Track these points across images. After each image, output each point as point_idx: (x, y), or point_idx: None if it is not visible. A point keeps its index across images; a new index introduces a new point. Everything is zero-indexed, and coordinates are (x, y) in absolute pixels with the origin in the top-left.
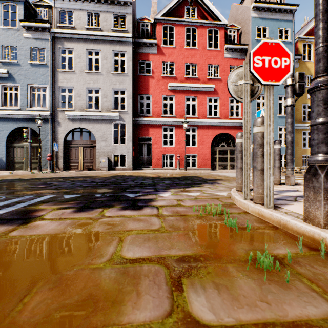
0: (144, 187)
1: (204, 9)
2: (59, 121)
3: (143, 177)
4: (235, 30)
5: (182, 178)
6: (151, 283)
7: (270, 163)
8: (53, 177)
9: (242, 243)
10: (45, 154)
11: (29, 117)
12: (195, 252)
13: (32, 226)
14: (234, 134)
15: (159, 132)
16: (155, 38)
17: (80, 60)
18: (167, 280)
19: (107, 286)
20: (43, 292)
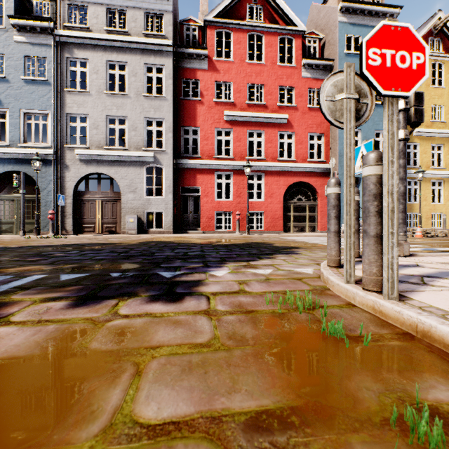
0: (189, 260)
1: (274, 10)
2: (67, 163)
3: (187, 244)
4: (316, 40)
5: (243, 245)
6: None
7: (394, 226)
8: (55, 244)
9: (364, 375)
10: (47, 211)
11: (23, 157)
12: (279, 402)
13: None
14: (315, 183)
15: (211, 180)
16: (205, 48)
17: (97, 76)
18: None
19: None
20: None
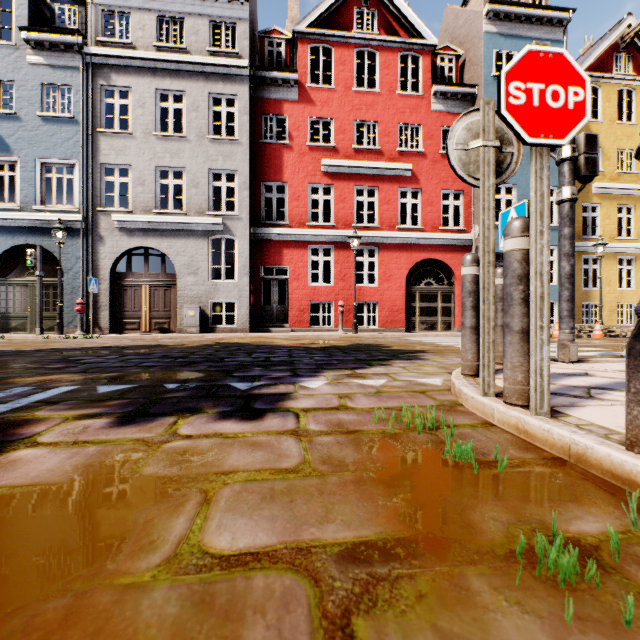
0: (271, 367)
1: (392, 16)
2: (101, 233)
3: (270, 347)
4: (452, 57)
5: (348, 348)
6: (272, 637)
7: (543, 318)
8: (86, 346)
9: (492, 505)
10: (73, 300)
11: (40, 225)
12: (382, 533)
13: (3, 464)
14: (451, 261)
15: (303, 257)
16: (295, 70)
17: (143, 110)
18: (313, 625)
19: None
20: None
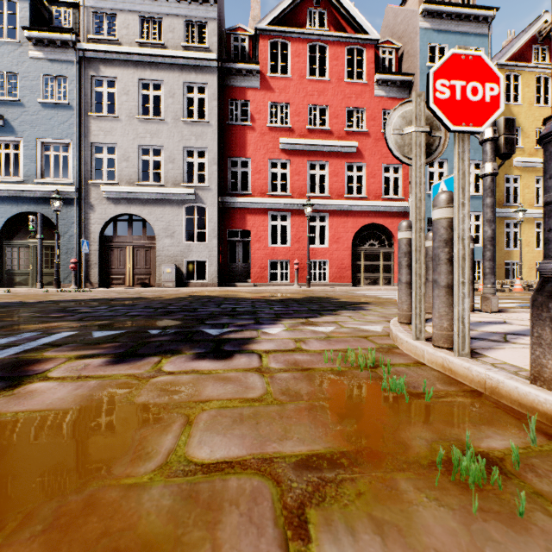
0: (237, 316)
1: (340, 14)
2: (92, 202)
3: (236, 299)
4: (392, 50)
5: (303, 300)
6: (244, 521)
7: (465, 275)
8: (80, 298)
9: (420, 427)
10: (68, 259)
11: (40, 195)
12: (330, 448)
13: (23, 394)
14: (391, 226)
15: (264, 222)
16: (257, 62)
17: (127, 97)
18: (276, 513)
19: (151, 530)
20: (13, 547)
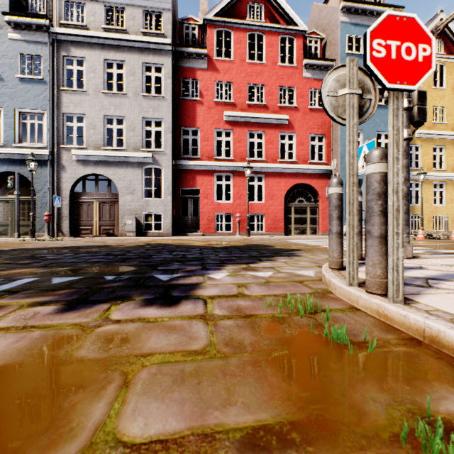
0: (187, 262)
1: (275, 9)
2: (63, 163)
3: (186, 246)
4: (317, 40)
5: (243, 247)
6: None
7: (399, 226)
8: (50, 246)
9: (369, 385)
10: (42, 212)
11: (18, 158)
12: (278, 416)
13: None
14: (317, 185)
15: (211, 181)
16: (205, 47)
17: (94, 75)
18: None
19: None
20: None
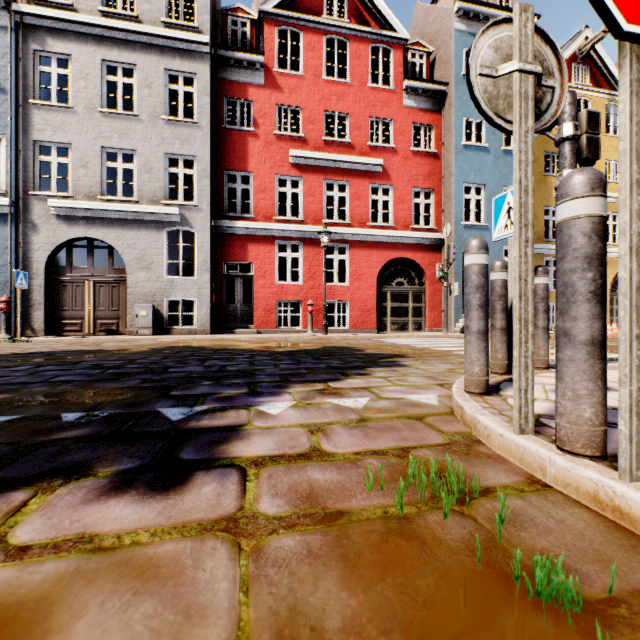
0: (225, 380)
1: (363, 5)
2: (35, 220)
3: (230, 351)
4: (423, 54)
5: (319, 352)
6: None
7: None
8: (2, 352)
9: None
10: None
11: None
12: None
13: None
14: (422, 261)
15: (270, 253)
16: (261, 52)
17: (86, 83)
18: None
19: None
20: None
